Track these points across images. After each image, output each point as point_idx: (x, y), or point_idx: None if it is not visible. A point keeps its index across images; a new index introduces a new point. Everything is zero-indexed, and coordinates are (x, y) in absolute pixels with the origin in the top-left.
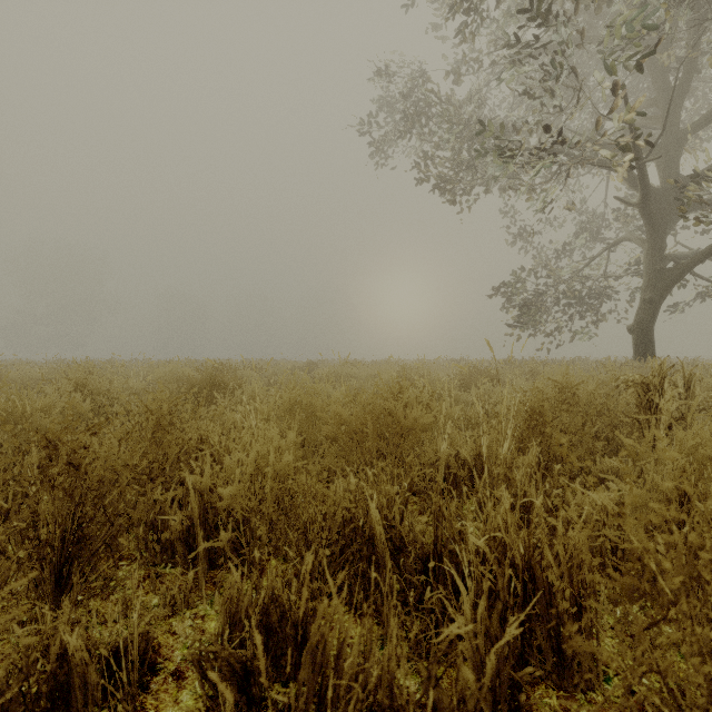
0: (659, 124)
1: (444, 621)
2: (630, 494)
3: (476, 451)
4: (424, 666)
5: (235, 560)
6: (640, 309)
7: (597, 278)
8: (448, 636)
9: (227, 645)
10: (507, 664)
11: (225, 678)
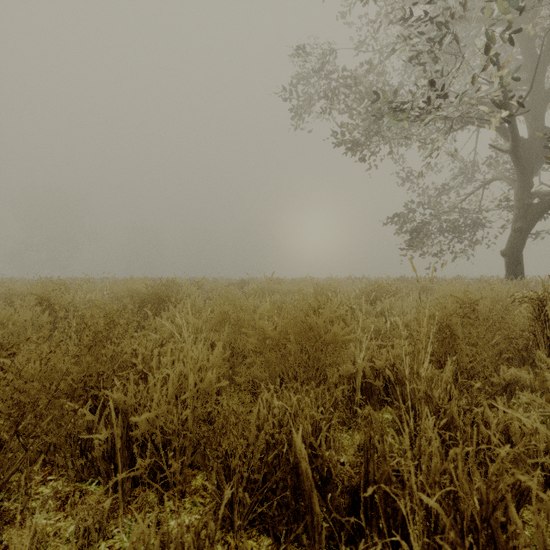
0: (527, 85)
1: None
2: None
3: (390, 362)
4: None
5: (154, 485)
6: (511, 237)
7: (474, 212)
8: None
9: None
10: None
11: None
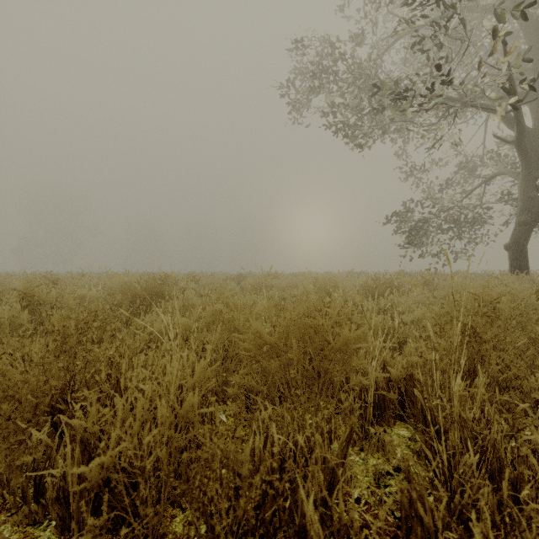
0: (531, 74)
1: None
2: None
3: (406, 370)
4: None
5: None
6: (515, 230)
7: (475, 206)
8: None
9: None
10: None
11: None
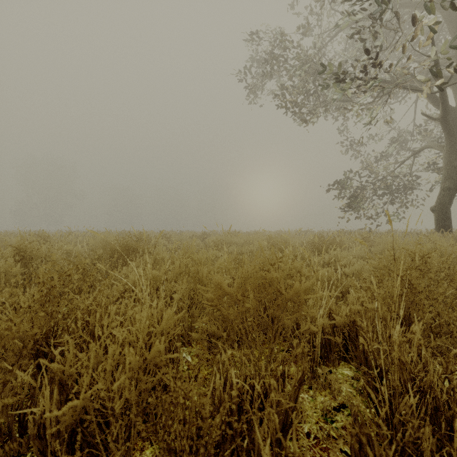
0: (454, 61)
1: None
2: None
3: (349, 317)
4: None
5: None
6: (440, 195)
7: (405, 174)
8: None
9: None
10: None
11: None
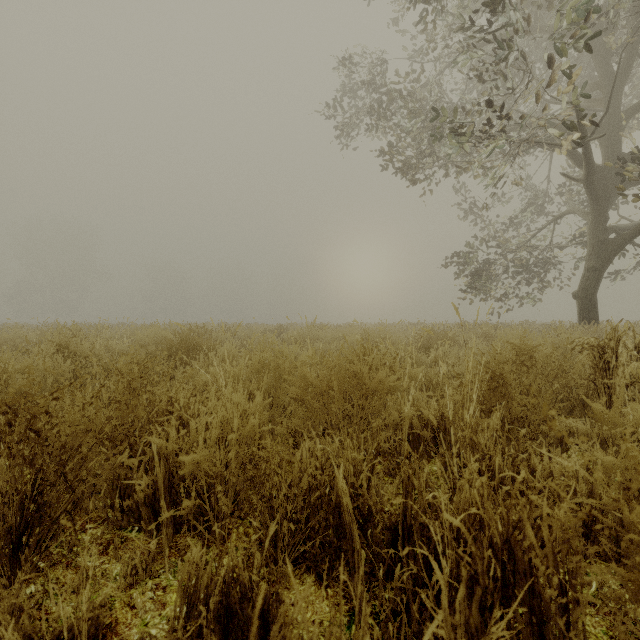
0: (601, 105)
1: (415, 598)
2: (604, 462)
3: (439, 412)
4: None
5: (199, 527)
6: (584, 277)
7: (544, 249)
8: None
9: (181, 636)
10: None
11: None
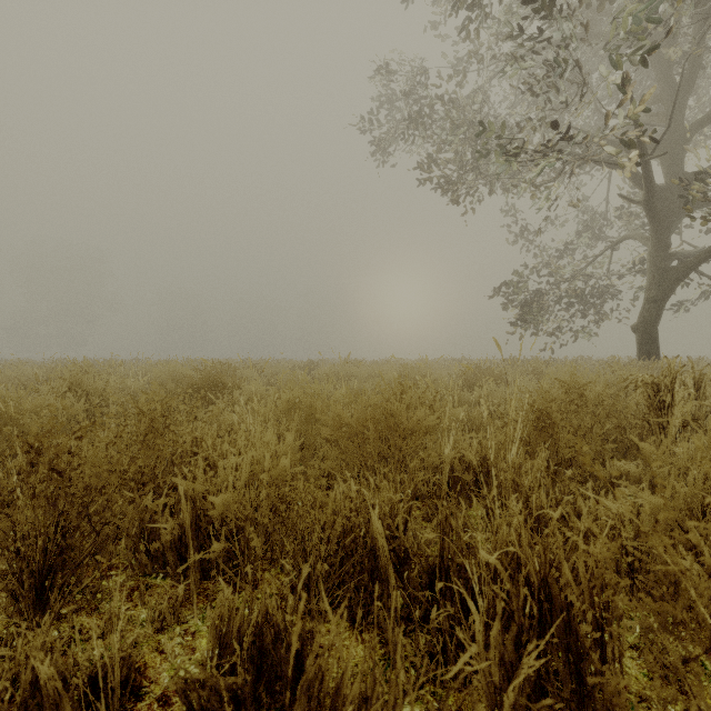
0: (663, 120)
1: (452, 641)
2: (649, 503)
3: (482, 454)
4: (434, 706)
5: (228, 571)
6: (644, 308)
7: (600, 277)
8: (462, 674)
9: (215, 673)
10: (523, 693)
11: (213, 708)
